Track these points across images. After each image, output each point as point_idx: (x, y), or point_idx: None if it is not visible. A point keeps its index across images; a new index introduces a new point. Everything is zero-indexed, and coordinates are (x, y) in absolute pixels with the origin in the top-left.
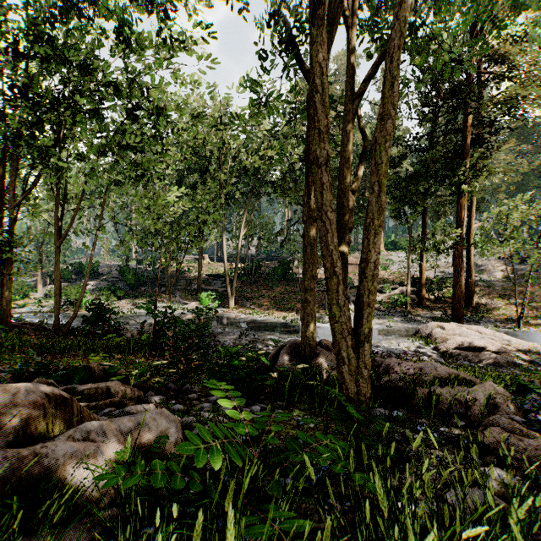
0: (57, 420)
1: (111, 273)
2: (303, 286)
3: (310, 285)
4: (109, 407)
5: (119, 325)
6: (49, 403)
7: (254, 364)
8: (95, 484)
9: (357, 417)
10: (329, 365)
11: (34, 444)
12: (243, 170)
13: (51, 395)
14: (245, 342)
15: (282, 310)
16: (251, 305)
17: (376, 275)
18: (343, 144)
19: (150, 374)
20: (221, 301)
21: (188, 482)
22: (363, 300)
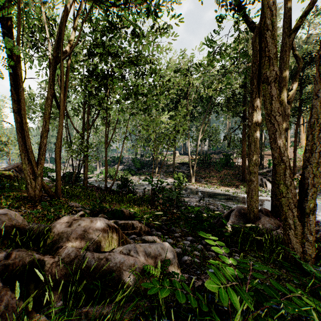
0: (113, 239)
1: (128, 161)
2: (248, 170)
3: (254, 169)
4: (133, 235)
5: (133, 189)
6: (109, 230)
7: (212, 219)
8: (135, 282)
9: (320, 276)
10: (269, 227)
11: (104, 252)
12: (200, 99)
13: (110, 225)
14: (203, 204)
15: (226, 186)
16: (205, 182)
17: (320, 162)
18: (280, 69)
19: (152, 219)
20: (186, 178)
21: (185, 293)
22: (307, 181)
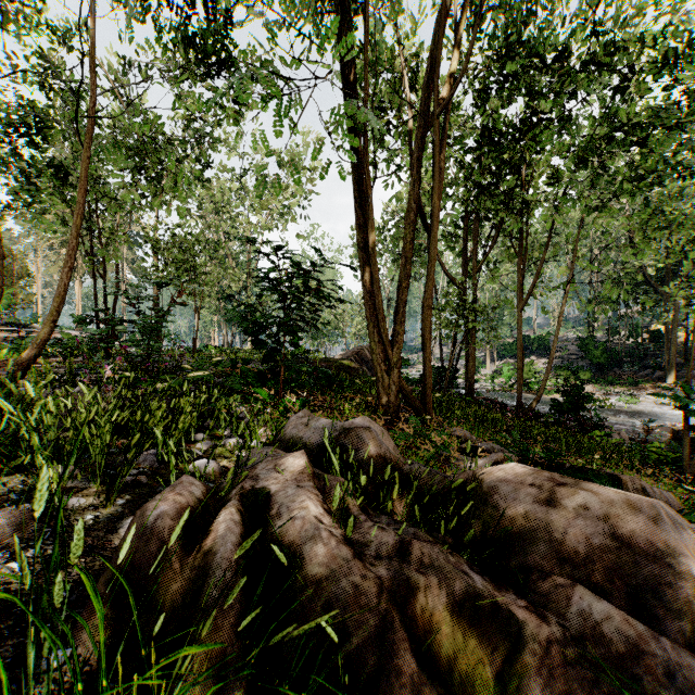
0: None
1: (566, 348)
2: None
3: None
4: None
5: (600, 419)
6: None
7: None
8: None
9: None
10: None
11: None
12: None
13: None
14: None
15: None
16: None
17: None
18: None
19: None
20: None
21: None
22: None
